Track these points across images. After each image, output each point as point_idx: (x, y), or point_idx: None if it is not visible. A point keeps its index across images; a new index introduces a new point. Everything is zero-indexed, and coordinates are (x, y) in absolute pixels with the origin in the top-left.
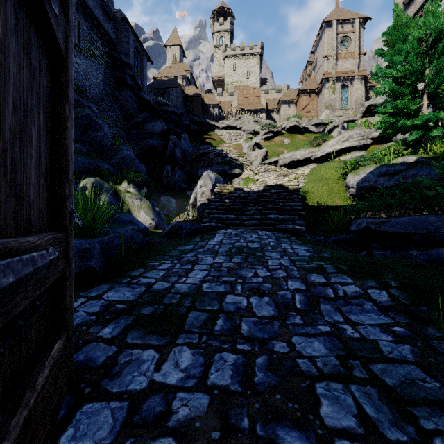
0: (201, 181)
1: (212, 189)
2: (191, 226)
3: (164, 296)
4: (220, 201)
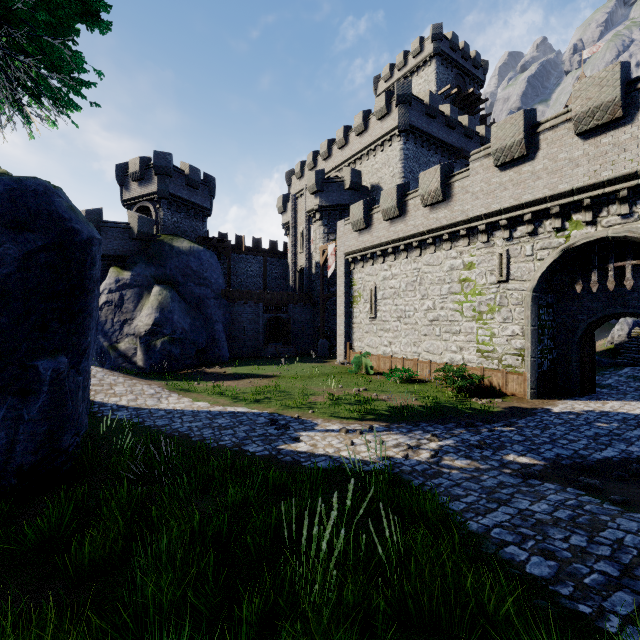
0: (618, 326)
1: (628, 333)
2: (608, 361)
3: (598, 384)
4: (635, 343)
